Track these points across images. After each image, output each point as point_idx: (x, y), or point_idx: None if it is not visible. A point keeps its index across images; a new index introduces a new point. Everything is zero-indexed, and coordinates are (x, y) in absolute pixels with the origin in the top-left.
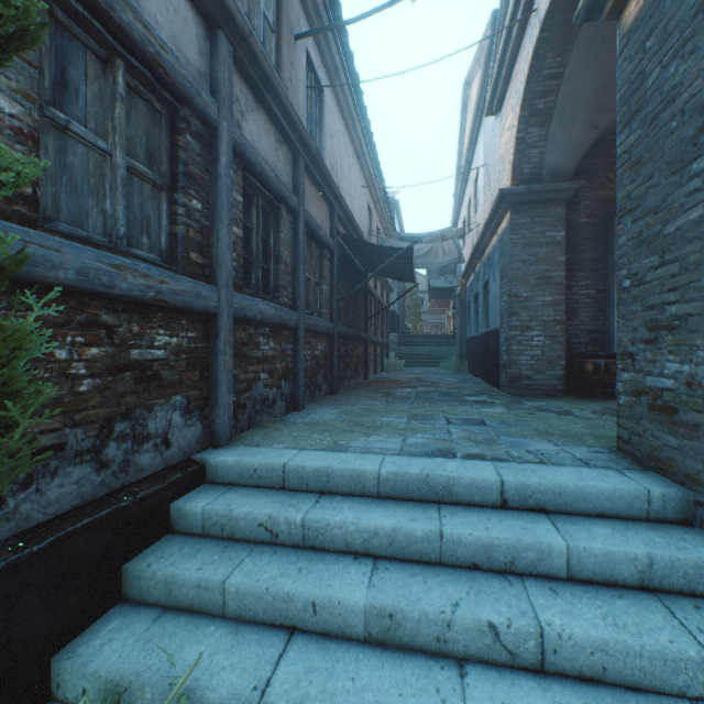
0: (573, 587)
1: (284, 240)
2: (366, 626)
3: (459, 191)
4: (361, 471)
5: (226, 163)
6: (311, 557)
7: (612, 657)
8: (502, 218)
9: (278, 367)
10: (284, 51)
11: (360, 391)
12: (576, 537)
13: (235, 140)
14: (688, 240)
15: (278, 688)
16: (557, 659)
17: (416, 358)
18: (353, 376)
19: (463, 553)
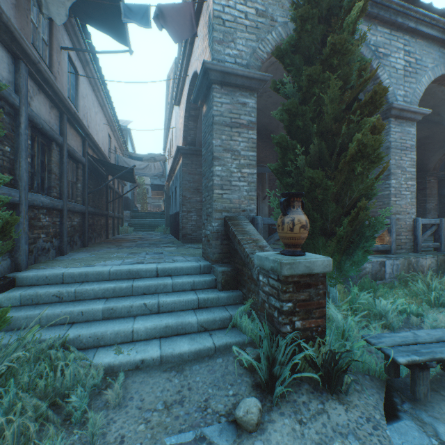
0: (173, 293)
1: (55, 161)
2: (103, 314)
3: (166, 133)
4: (102, 271)
5: (24, 127)
6: (80, 302)
7: (177, 304)
8: (180, 158)
9: (51, 231)
10: (55, 57)
11: (103, 244)
12: (176, 279)
13: (29, 114)
14: (211, 190)
15: (70, 333)
16: (163, 308)
17: (142, 226)
18: (98, 237)
19: (140, 290)
